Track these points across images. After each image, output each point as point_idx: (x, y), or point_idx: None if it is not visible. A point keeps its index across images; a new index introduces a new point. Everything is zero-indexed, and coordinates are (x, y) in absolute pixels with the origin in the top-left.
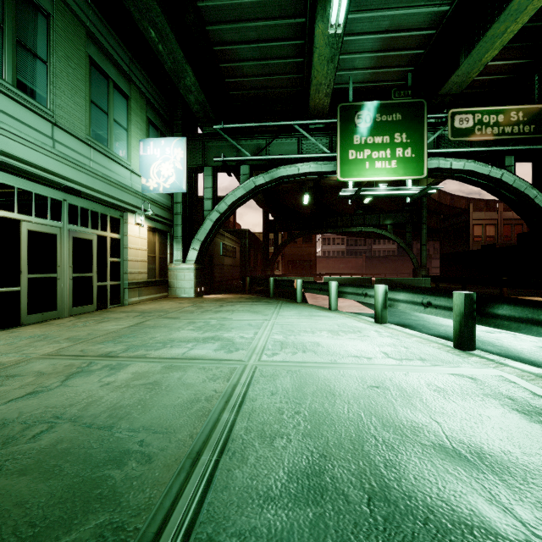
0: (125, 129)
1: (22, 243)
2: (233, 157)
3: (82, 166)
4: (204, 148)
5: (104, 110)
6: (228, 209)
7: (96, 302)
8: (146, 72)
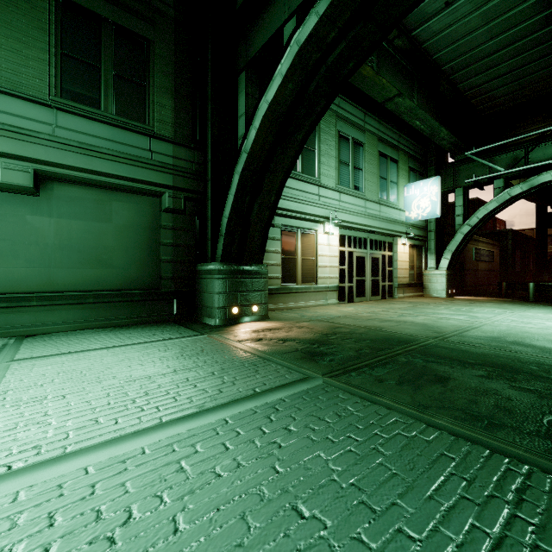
0: (396, 183)
1: (354, 262)
2: (484, 176)
3: (376, 217)
4: (455, 172)
5: (385, 178)
6: (479, 222)
7: (381, 295)
8: (408, 135)
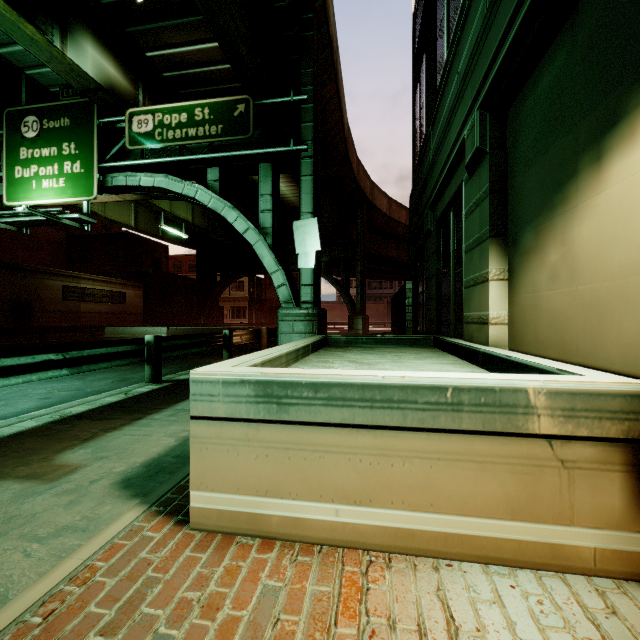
0: None
1: None
2: None
3: None
4: None
5: None
6: None
7: None
8: None
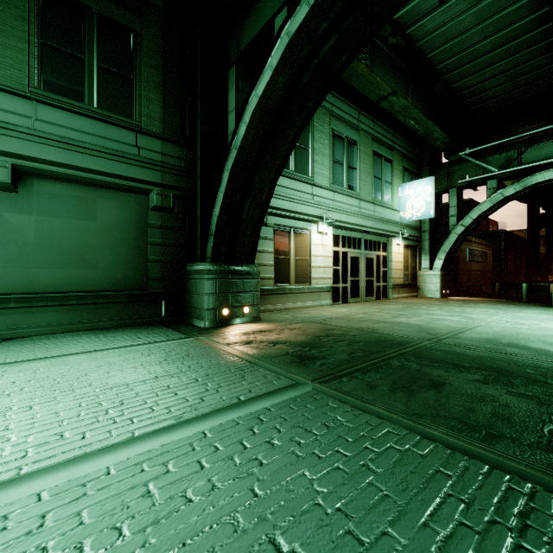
0: (390, 183)
1: (348, 263)
2: (478, 176)
3: (370, 217)
4: (449, 173)
5: (379, 178)
6: (473, 222)
7: (375, 295)
8: (402, 135)
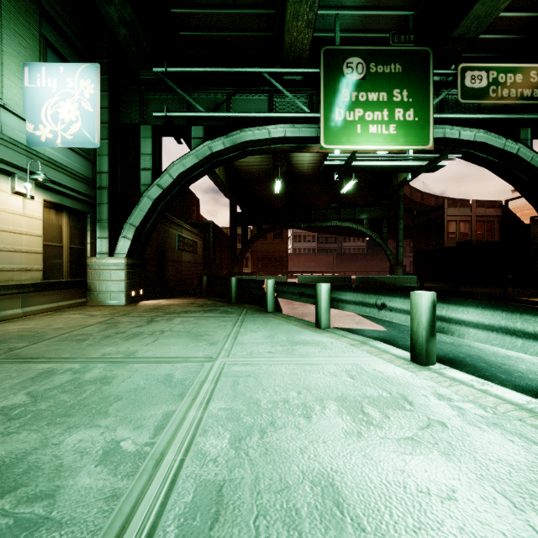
0: None
1: None
2: (180, 113)
3: None
4: (142, 101)
5: None
6: (174, 184)
7: None
8: None
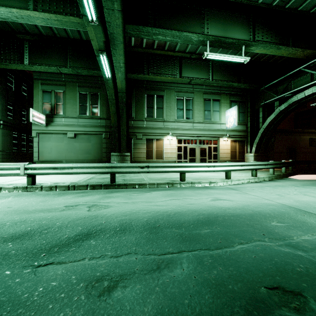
0: (218, 111)
1: (187, 150)
2: (268, 100)
3: (201, 129)
4: (261, 98)
5: (209, 110)
6: (269, 126)
7: None
8: None
